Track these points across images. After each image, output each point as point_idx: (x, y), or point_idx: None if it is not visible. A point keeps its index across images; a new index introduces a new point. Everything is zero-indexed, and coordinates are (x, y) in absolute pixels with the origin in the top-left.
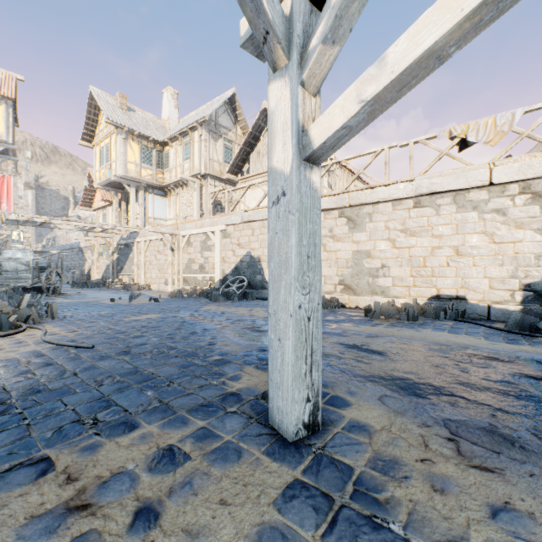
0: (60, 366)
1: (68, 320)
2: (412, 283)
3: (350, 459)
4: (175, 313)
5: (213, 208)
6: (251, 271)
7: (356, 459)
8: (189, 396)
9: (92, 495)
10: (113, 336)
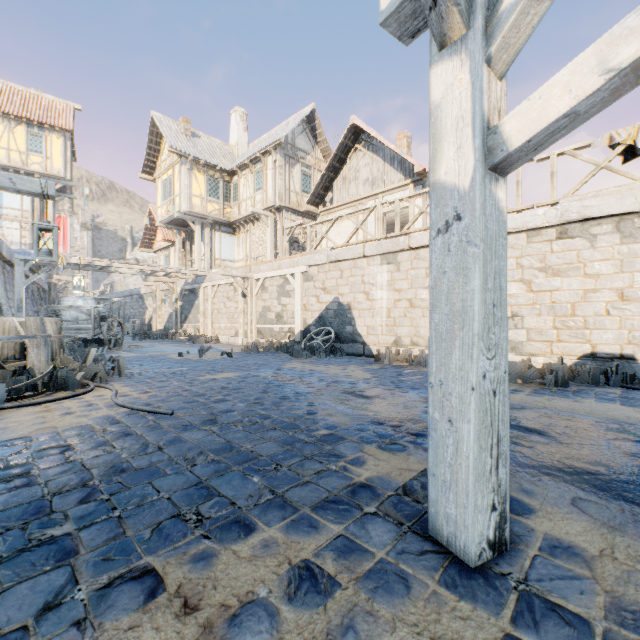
0: (140, 437)
1: (136, 378)
2: (556, 337)
3: (576, 604)
4: (255, 372)
5: (289, 247)
6: (340, 321)
7: (585, 605)
8: (307, 486)
9: (223, 637)
10: (192, 400)
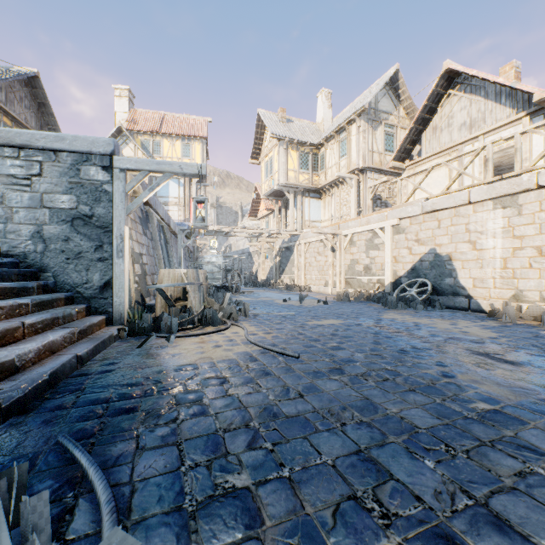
0: (278, 378)
1: (257, 319)
2: None
3: None
4: (356, 320)
5: (372, 204)
6: (436, 272)
7: None
8: (517, 497)
9: None
10: (310, 344)
